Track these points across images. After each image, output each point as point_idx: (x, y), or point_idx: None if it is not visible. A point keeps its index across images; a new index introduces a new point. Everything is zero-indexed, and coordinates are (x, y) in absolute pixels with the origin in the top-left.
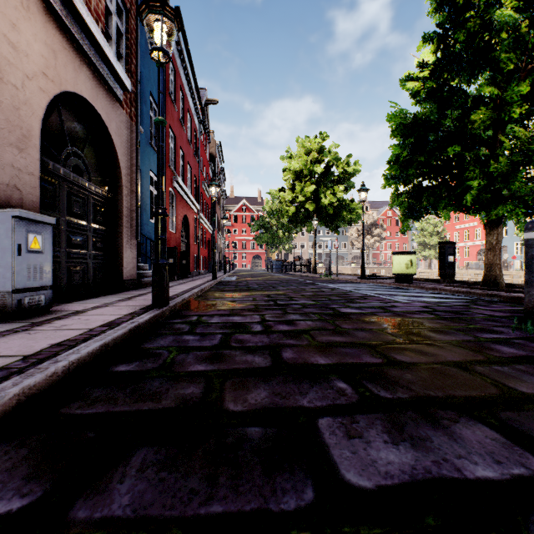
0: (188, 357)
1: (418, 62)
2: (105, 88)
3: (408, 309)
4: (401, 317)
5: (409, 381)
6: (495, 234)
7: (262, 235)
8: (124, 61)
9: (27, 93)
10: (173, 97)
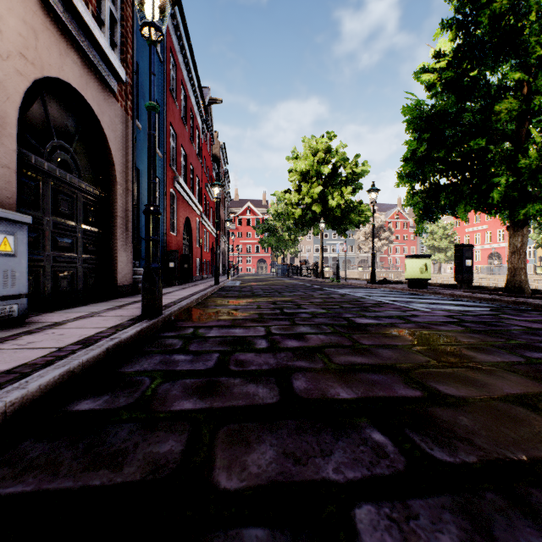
0: (174, 387)
1: (434, 52)
2: (96, 76)
3: (431, 320)
4: (427, 329)
5: (468, 430)
6: (519, 236)
7: (267, 239)
8: (119, 50)
9: (1, 74)
10: (174, 93)
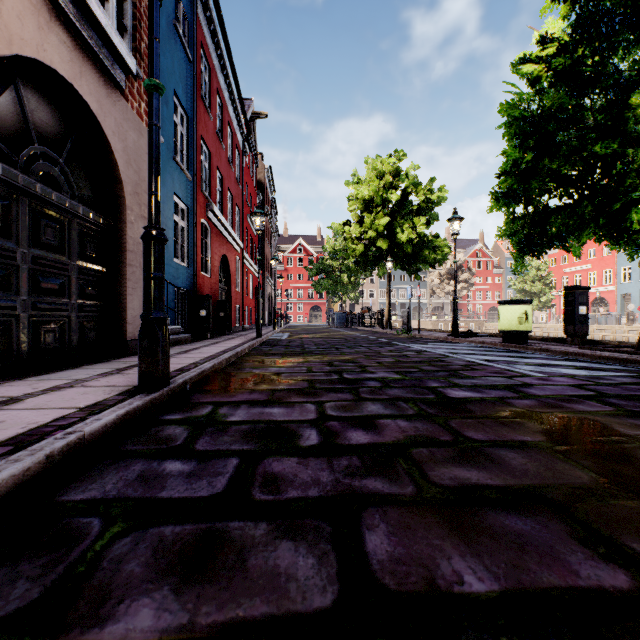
0: (137, 551)
1: (539, 35)
2: (96, 65)
3: (556, 392)
4: (558, 410)
5: None
6: None
7: (322, 281)
8: (130, 36)
9: None
10: (207, 102)
